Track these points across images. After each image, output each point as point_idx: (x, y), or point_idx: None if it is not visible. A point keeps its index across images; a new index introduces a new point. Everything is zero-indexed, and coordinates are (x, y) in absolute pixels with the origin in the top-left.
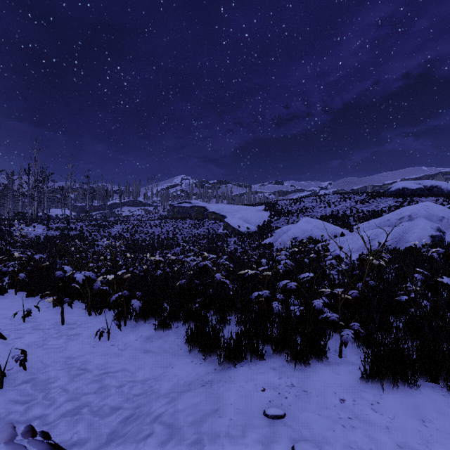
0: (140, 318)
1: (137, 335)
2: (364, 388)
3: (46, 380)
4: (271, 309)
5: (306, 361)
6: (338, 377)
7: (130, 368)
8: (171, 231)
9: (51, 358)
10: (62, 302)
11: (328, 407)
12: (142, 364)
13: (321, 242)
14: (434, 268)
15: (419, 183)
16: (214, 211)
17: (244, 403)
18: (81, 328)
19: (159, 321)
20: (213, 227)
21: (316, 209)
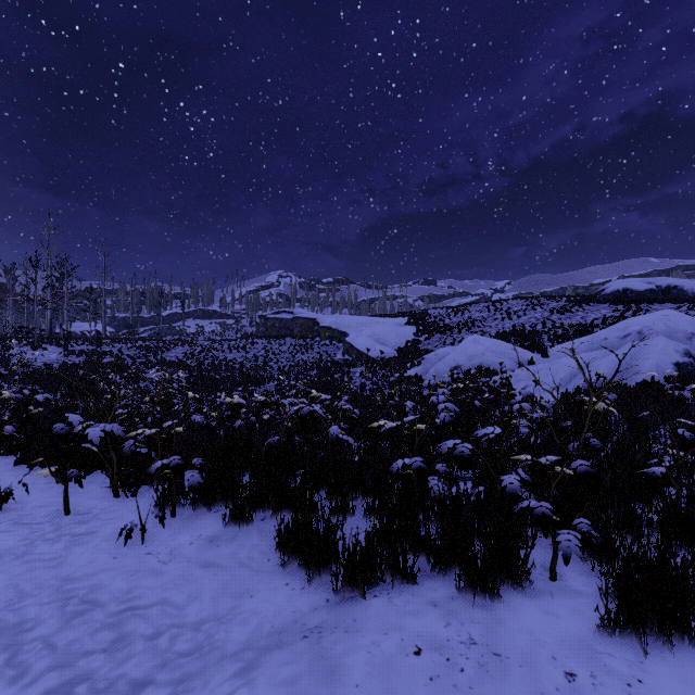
0: (201, 502)
1: (193, 533)
2: (607, 647)
3: (17, 626)
4: (427, 491)
5: (493, 590)
6: (555, 622)
7: (175, 598)
8: (261, 357)
9: (35, 580)
10: (65, 477)
11: (546, 692)
12: (198, 590)
13: (499, 374)
14: (691, 416)
15: (649, 282)
16: (328, 326)
17: (382, 684)
18: (98, 520)
19: (233, 510)
20: (327, 350)
21: (489, 323)
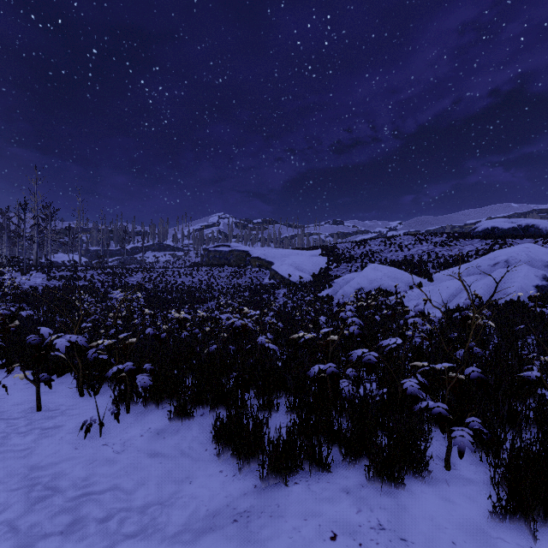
0: (151, 400)
1: (143, 427)
2: (500, 532)
3: None
4: (339, 392)
5: (397, 480)
6: (452, 508)
7: (126, 484)
8: (204, 281)
9: (6, 468)
10: (37, 379)
11: None
12: (145, 477)
13: (393, 295)
14: None
15: (511, 222)
16: (258, 257)
17: None
18: (65, 416)
19: (176, 407)
20: (257, 276)
21: (385, 254)
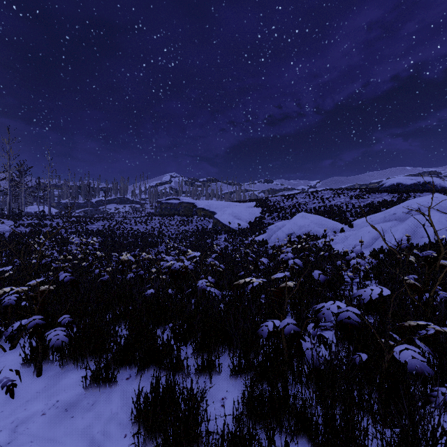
0: (70, 358)
1: (49, 400)
2: None
3: None
4: (301, 357)
5: None
6: None
7: None
8: (157, 228)
9: None
10: None
11: None
12: None
13: (320, 239)
14: None
15: (412, 180)
16: (203, 208)
17: None
18: None
19: (94, 372)
20: (202, 224)
21: (310, 205)
